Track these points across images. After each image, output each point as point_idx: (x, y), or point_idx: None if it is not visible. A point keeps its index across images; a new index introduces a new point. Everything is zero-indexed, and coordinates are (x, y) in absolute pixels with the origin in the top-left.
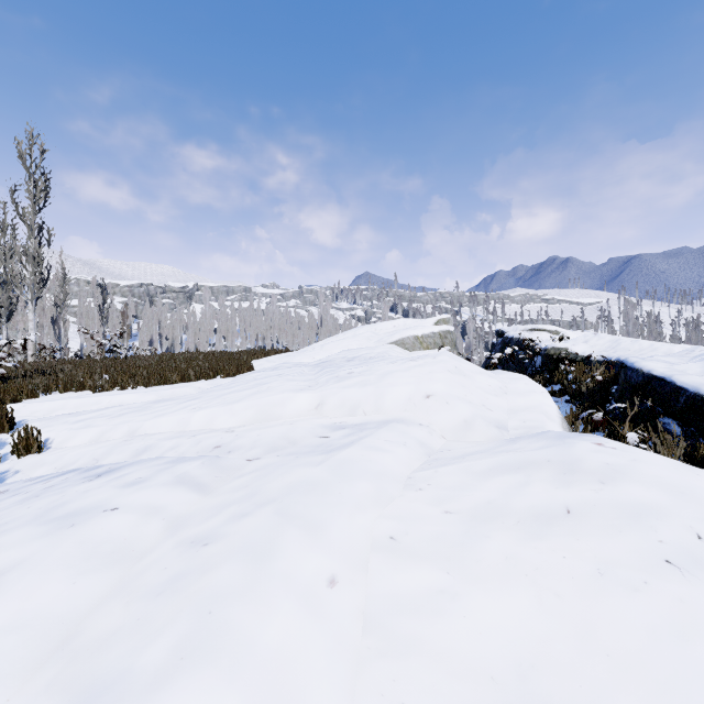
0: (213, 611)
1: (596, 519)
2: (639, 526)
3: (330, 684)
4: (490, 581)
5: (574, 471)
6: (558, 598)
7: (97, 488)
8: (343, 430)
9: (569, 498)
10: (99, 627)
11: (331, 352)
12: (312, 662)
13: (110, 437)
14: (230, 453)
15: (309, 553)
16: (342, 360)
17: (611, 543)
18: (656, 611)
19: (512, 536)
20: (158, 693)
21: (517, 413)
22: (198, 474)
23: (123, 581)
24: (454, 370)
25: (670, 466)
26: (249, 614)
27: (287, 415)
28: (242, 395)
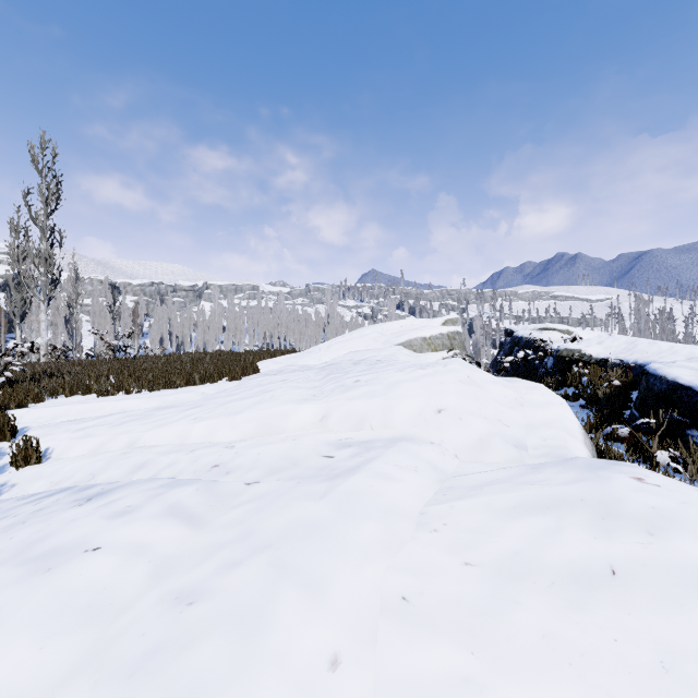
0: None
1: (649, 586)
2: None
3: None
4: (525, 669)
5: (614, 515)
6: None
7: (84, 518)
8: (349, 449)
9: (612, 554)
10: None
11: (337, 354)
12: None
13: (109, 448)
14: (228, 474)
15: (308, 624)
16: (348, 363)
17: (672, 623)
18: None
19: (547, 603)
20: None
21: (536, 428)
22: (191, 503)
23: (96, 646)
24: (467, 380)
25: None
26: None
27: (290, 428)
28: (244, 404)
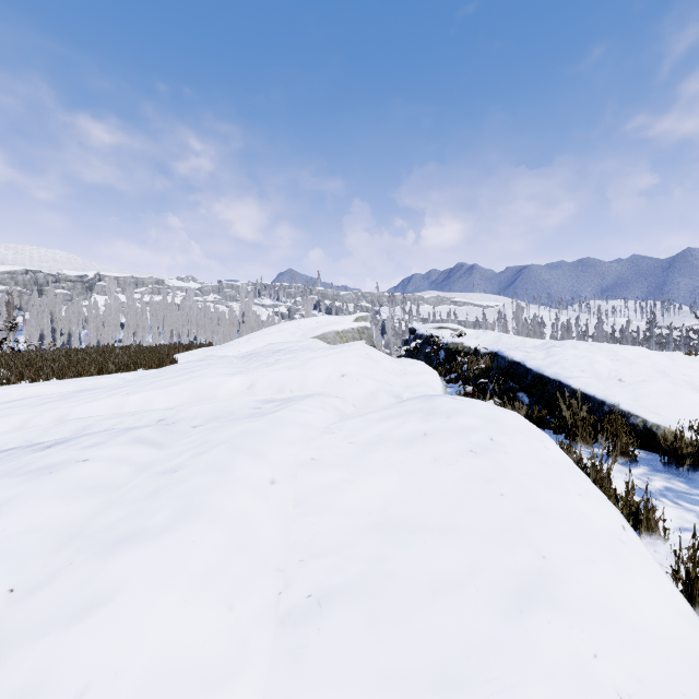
0: (194, 498)
1: (440, 436)
2: (462, 437)
3: (274, 529)
4: (373, 472)
5: (434, 413)
6: (410, 474)
7: (56, 453)
8: (274, 403)
9: (427, 428)
10: (104, 522)
11: (257, 346)
12: (263, 519)
13: (37, 423)
14: (175, 424)
15: (256, 467)
16: (268, 352)
17: (444, 447)
18: (458, 472)
19: (390, 450)
20: (167, 533)
21: (411, 387)
22: (152, 436)
23: (110, 501)
24: (365, 356)
25: (490, 408)
26: (219, 497)
27: (222, 395)
28: (176, 380)
